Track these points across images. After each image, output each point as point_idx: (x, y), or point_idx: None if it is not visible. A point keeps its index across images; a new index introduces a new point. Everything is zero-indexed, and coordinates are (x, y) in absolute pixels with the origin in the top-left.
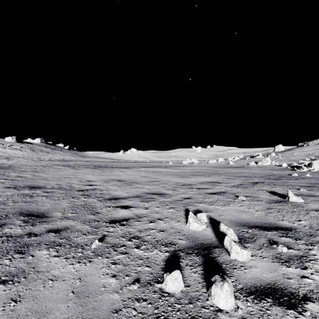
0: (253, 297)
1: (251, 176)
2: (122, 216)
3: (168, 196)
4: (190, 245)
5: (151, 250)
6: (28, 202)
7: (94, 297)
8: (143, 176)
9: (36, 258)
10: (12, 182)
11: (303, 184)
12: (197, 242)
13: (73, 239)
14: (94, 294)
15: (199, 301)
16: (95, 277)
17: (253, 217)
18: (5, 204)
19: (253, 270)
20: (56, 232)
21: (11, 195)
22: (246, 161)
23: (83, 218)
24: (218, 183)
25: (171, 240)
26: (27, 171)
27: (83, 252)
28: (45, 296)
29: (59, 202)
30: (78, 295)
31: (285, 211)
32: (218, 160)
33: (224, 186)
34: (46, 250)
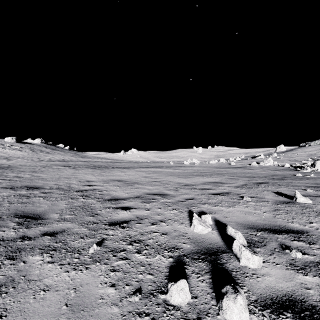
0: (270, 311)
1: (254, 176)
2: (123, 217)
3: (170, 196)
4: (196, 250)
5: (153, 256)
6: (24, 203)
7: (90, 311)
8: (144, 176)
9: (27, 265)
10: (9, 182)
11: (309, 184)
12: (202, 247)
13: (69, 243)
14: (90, 307)
15: (208, 316)
16: (92, 286)
17: (261, 218)
18: (0, 205)
19: (266, 278)
20: (52, 235)
21: (7, 196)
22: (248, 162)
23: (82, 219)
24: (221, 183)
25: (175, 245)
26: (26, 171)
27: (80, 257)
28: (35, 309)
29: (56, 203)
30: (72, 308)
31: (294, 213)
32: (219, 161)
33: (227, 186)
34: (40, 256)
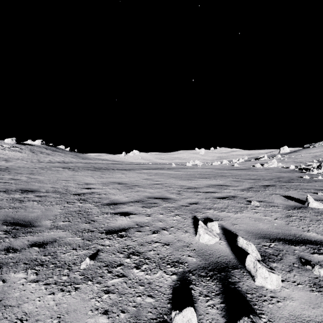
0: None
1: (259, 178)
2: (121, 224)
3: (172, 200)
4: (202, 264)
5: (154, 272)
6: (16, 207)
7: None
8: (145, 179)
9: (7, 285)
10: (3, 185)
11: (318, 187)
12: (210, 261)
13: (59, 256)
14: None
15: None
16: (80, 314)
17: (273, 226)
18: None
19: (289, 304)
20: (41, 246)
21: None
22: (252, 163)
23: (76, 227)
24: (225, 186)
25: (179, 258)
26: (23, 173)
27: (70, 275)
28: None
29: (51, 207)
30: None
31: (308, 219)
32: (222, 162)
33: (232, 189)
34: (23, 273)
